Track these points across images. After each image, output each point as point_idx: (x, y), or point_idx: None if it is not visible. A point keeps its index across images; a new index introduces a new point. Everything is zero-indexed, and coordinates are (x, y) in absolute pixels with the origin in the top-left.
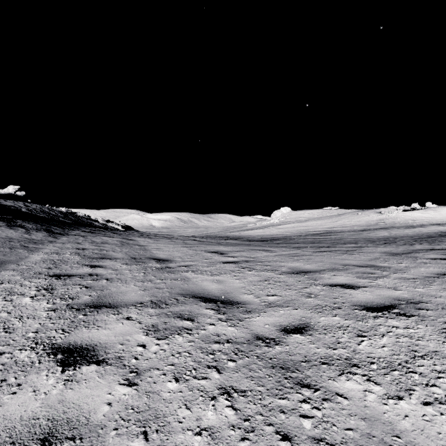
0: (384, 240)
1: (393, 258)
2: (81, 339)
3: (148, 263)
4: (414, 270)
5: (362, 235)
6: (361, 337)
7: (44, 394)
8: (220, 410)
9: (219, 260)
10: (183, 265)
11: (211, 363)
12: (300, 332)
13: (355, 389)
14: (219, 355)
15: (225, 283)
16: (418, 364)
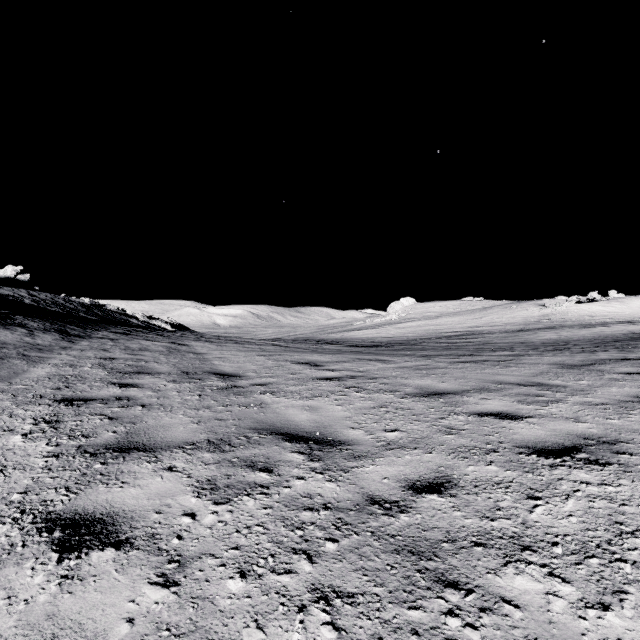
0: (551, 344)
1: (568, 373)
2: (94, 504)
3: (207, 380)
4: (602, 390)
5: (518, 337)
6: (533, 500)
7: (25, 603)
8: (313, 630)
9: (311, 376)
10: (259, 382)
11: (299, 545)
12: (438, 490)
13: (532, 591)
14: (312, 530)
15: (321, 412)
16: (628, 545)
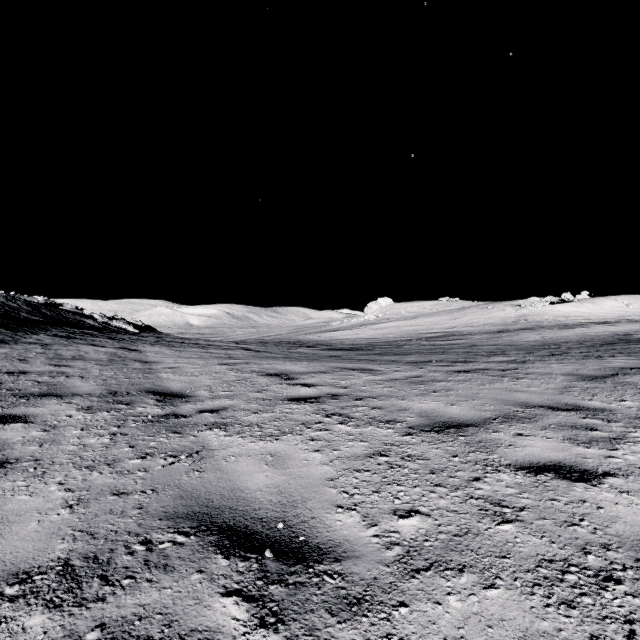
0: (543, 348)
1: (598, 388)
2: None
3: (137, 406)
4: None
5: (501, 339)
6: None
7: None
8: None
9: (281, 395)
10: (209, 407)
11: None
12: None
13: None
14: None
15: (289, 467)
16: None
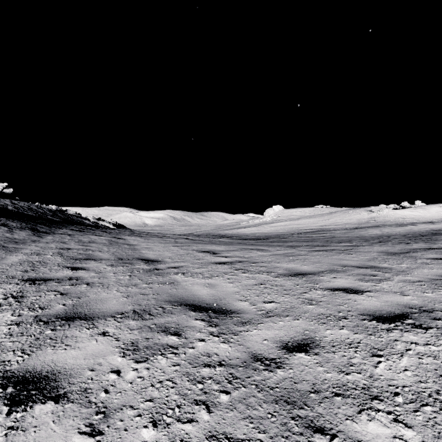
0: (377, 238)
1: (392, 258)
2: (42, 364)
3: (136, 265)
4: (417, 271)
5: (354, 233)
6: (377, 357)
7: None
8: None
9: (211, 261)
10: (173, 266)
11: (199, 396)
12: (305, 349)
13: (382, 435)
14: (210, 383)
15: (217, 288)
16: None
